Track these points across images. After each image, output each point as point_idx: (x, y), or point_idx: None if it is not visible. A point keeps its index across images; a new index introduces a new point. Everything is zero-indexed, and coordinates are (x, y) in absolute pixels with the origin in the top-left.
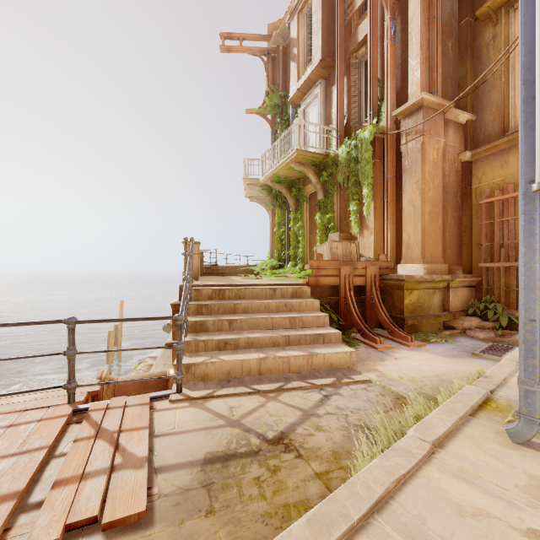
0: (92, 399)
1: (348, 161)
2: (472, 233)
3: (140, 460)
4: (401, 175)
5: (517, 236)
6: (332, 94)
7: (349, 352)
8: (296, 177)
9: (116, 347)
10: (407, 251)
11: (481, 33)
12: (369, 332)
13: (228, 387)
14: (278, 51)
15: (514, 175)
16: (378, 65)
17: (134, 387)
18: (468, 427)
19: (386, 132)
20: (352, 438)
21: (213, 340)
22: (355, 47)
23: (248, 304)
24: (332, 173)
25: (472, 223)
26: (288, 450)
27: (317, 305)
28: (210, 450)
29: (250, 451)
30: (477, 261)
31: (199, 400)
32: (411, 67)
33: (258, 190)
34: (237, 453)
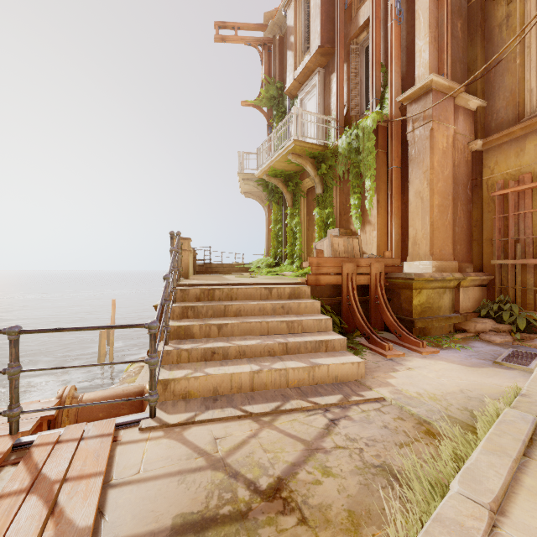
0: (49, 423)
1: (349, 152)
2: (482, 228)
3: (79, 533)
4: (406, 166)
5: (535, 231)
6: (331, 82)
7: (357, 362)
8: (293, 171)
9: (108, 347)
10: (413, 248)
11: (493, 12)
12: (376, 336)
13: (213, 409)
14: (274, 41)
15: (531, 164)
16: (381, 49)
17: (102, 407)
18: (528, 475)
19: (391, 120)
20: (371, 487)
21: (199, 349)
22: (356, 32)
23: (240, 305)
24: (331, 165)
25: (482, 217)
26: (287, 509)
27: (318, 306)
28: (182, 511)
29: (235, 512)
30: (488, 259)
31: (177, 427)
32: (418, 47)
33: (254, 185)
34: (218, 516)
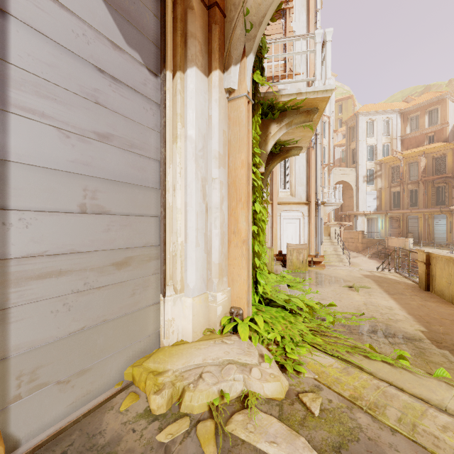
0: None
1: None
2: None
3: None
4: None
5: None
6: None
7: None
8: None
9: None
10: None
11: None
12: None
13: None
14: None
15: None
16: None
17: None
18: None
19: None
20: None
21: None
22: None
23: None
24: None
25: None
26: None
27: None
28: None
29: None
30: None
31: None
32: None
33: None
34: None
